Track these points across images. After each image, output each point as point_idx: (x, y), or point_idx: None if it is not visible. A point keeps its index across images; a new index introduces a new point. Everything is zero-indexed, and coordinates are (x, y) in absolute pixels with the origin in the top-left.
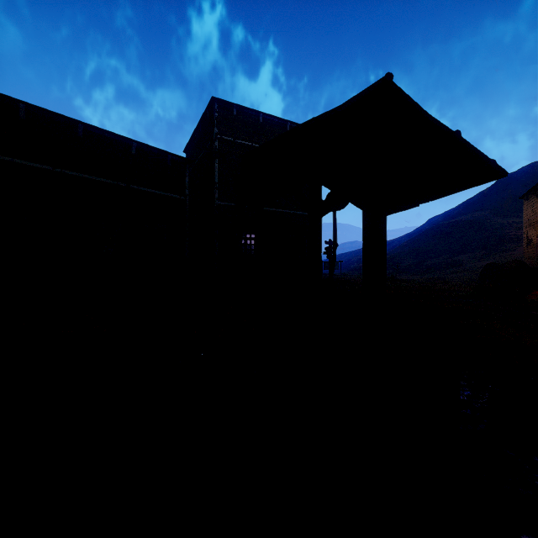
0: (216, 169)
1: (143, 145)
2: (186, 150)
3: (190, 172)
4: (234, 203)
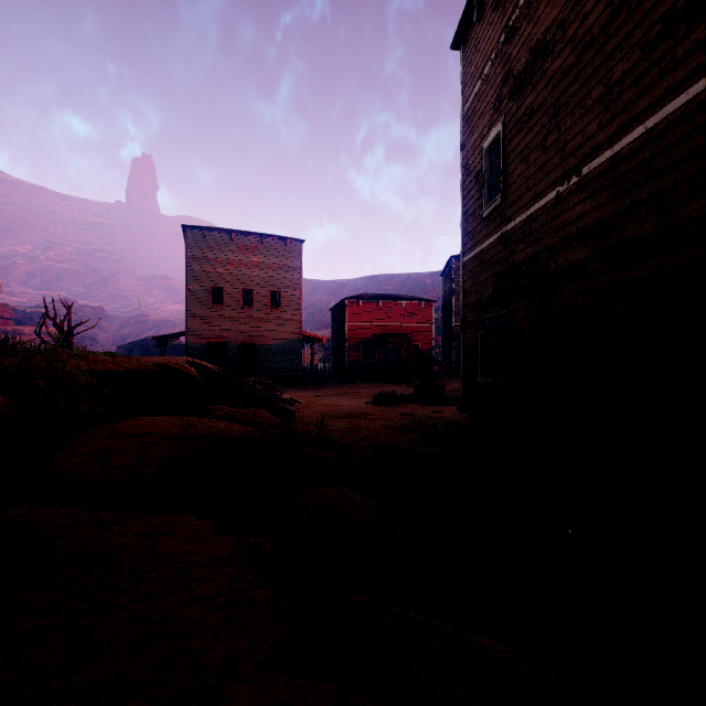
0: (453, 302)
1: (408, 301)
2: (441, 275)
3: (443, 294)
4: None
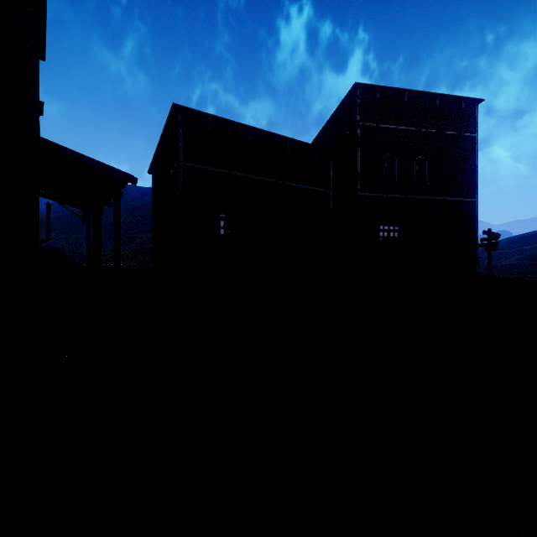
0: (358, 158)
1: (295, 142)
2: None
3: None
4: (377, 193)
